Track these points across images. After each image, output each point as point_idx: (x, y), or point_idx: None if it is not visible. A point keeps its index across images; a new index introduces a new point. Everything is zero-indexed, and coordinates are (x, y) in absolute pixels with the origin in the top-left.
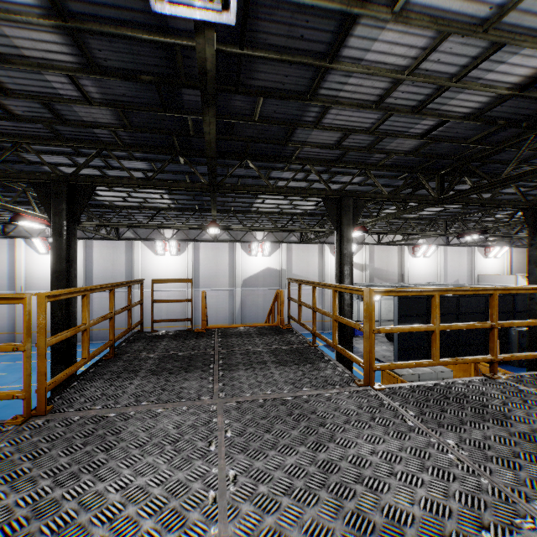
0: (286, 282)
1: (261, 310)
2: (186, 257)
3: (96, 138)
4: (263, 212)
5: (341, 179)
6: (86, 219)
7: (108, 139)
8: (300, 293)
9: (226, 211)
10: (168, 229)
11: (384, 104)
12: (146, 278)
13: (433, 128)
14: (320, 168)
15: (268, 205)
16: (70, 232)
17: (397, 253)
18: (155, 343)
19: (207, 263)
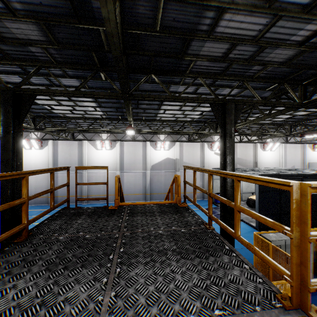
0: (179, 167)
1: (163, 185)
2: (115, 151)
3: (35, 57)
4: (164, 120)
5: (221, 92)
6: (50, 126)
7: (44, 58)
8: (195, 178)
9: (139, 119)
10: (104, 133)
11: (277, 4)
12: (90, 164)
13: (314, 34)
14: (207, 82)
15: (168, 115)
16: (16, 130)
17: (252, 148)
18: (72, 221)
19: (129, 154)
